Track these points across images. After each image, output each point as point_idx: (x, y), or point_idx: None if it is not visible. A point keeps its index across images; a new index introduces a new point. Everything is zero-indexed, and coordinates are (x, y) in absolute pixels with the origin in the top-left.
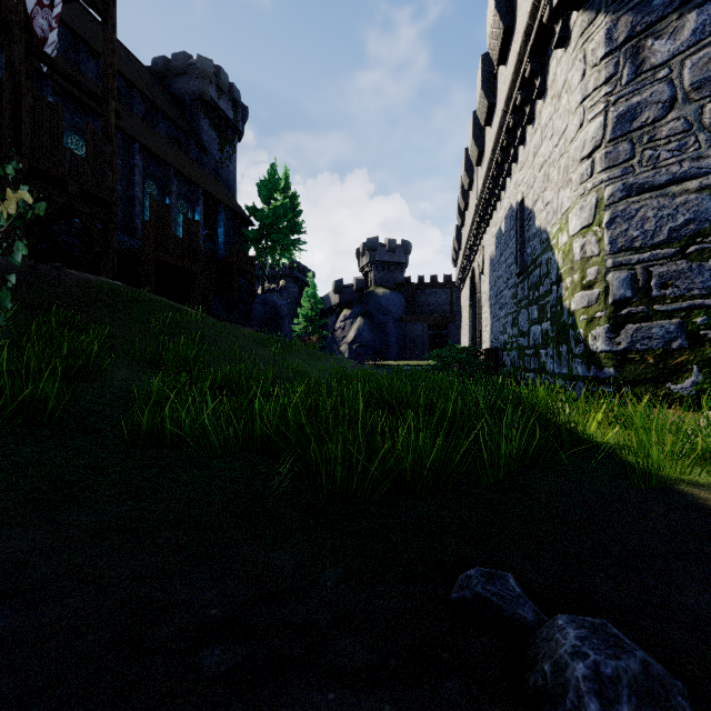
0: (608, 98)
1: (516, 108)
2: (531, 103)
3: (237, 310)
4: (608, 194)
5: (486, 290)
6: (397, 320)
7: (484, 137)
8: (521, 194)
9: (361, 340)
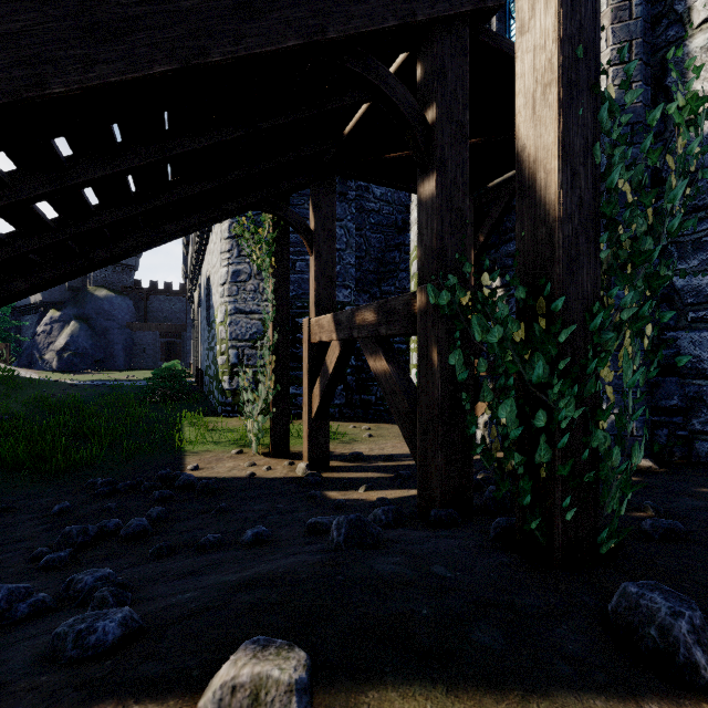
0: (229, 260)
1: None
2: None
3: None
4: (229, 309)
5: (200, 321)
6: (124, 326)
7: None
8: (209, 273)
9: (76, 348)
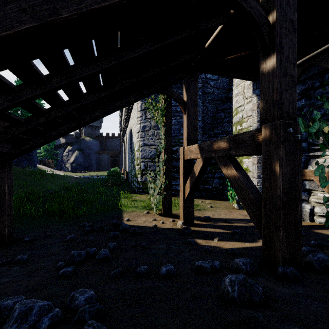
0: (141, 121)
1: None
2: None
3: None
4: (141, 144)
5: (127, 149)
6: (96, 153)
7: None
8: (131, 128)
9: (77, 162)
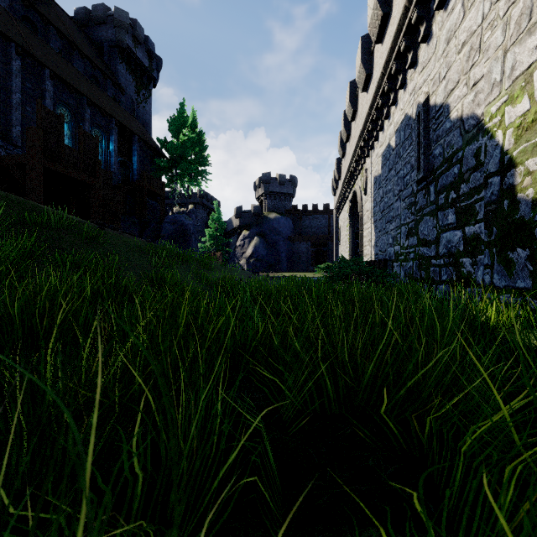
0: None
1: None
2: None
3: (148, 228)
4: None
5: (369, 208)
6: (286, 239)
7: (372, 60)
8: (425, 94)
9: (257, 255)
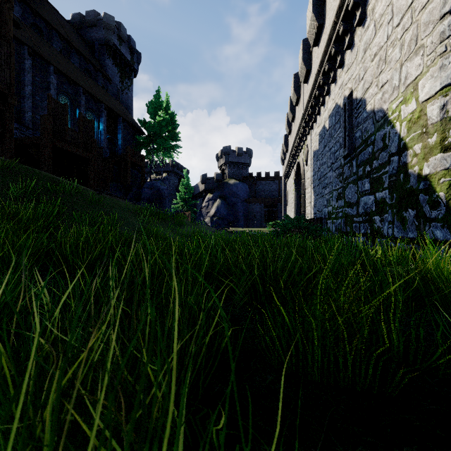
0: None
1: (346, 16)
2: (362, 6)
3: (131, 192)
4: None
5: (309, 176)
6: (243, 201)
7: (311, 58)
8: (349, 90)
9: (219, 214)
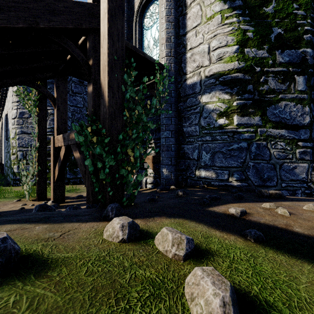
0: (18, 106)
1: None
2: None
3: None
4: (18, 131)
5: (3, 137)
6: None
7: None
8: (7, 112)
9: None
